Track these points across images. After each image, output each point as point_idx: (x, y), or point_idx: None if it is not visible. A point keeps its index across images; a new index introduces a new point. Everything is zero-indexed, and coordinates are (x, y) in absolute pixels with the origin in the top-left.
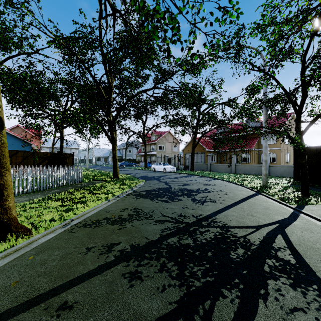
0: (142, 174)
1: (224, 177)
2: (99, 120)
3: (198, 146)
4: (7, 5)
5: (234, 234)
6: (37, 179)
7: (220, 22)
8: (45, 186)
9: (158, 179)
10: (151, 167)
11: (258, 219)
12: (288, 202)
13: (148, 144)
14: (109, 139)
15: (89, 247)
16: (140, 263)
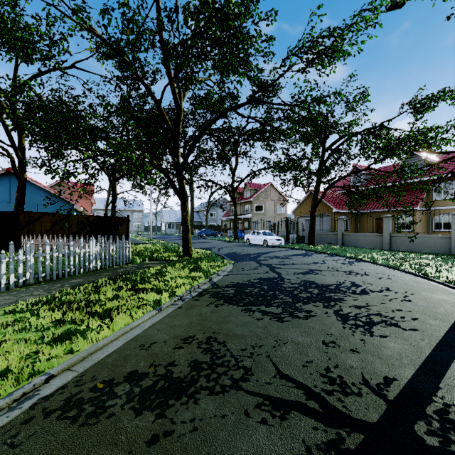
0: (229, 249)
1: (376, 258)
2: (166, 168)
3: (320, 204)
4: None
5: None
6: (47, 261)
7: None
8: (63, 272)
9: (257, 260)
10: (244, 238)
11: None
12: None
13: (239, 203)
14: (177, 193)
15: None
16: None
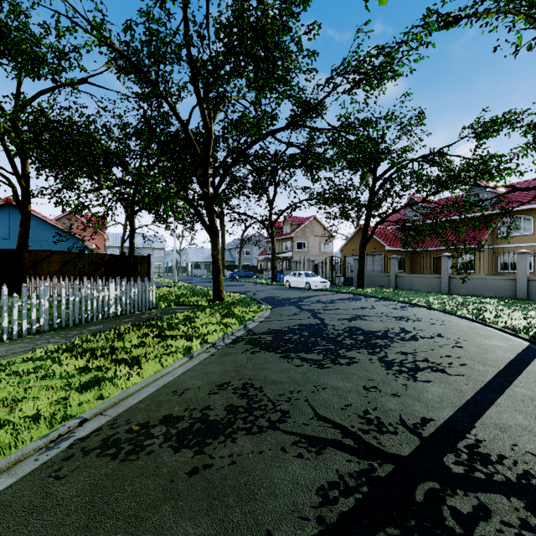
0: (266, 293)
1: (432, 303)
2: (193, 198)
3: (371, 241)
4: None
5: None
6: (62, 305)
7: None
8: (79, 317)
9: (298, 305)
10: (284, 280)
11: None
12: None
13: (278, 239)
14: (206, 229)
15: None
16: None
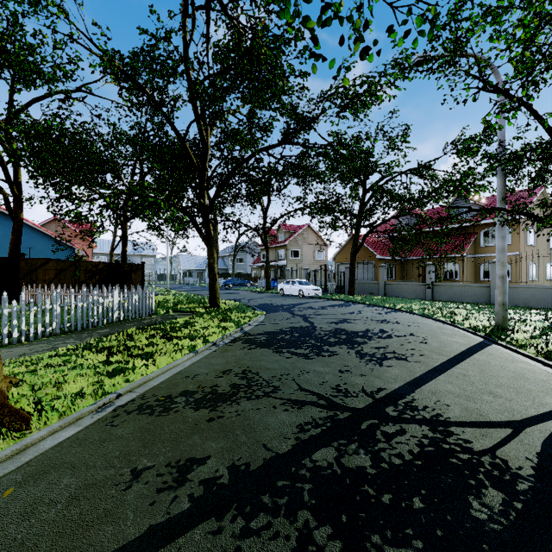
0: (261, 300)
1: (414, 308)
2: (187, 206)
3: (362, 250)
4: (24, 2)
5: (465, 444)
6: (72, 310)
7: None
8: (87, 322)
9: (290, 311)
10: (278, 287)
11: (508, 405)
12: None
13: (272, 247)
14: (203, 238)
15: (139, 468)
16: (248, 525)
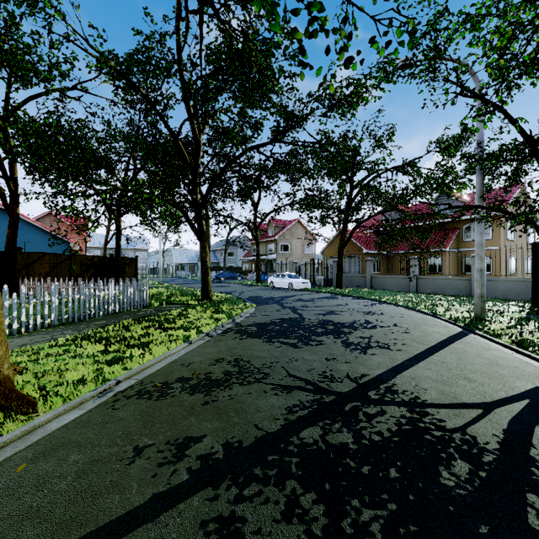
0: (251, 293)
1: (398, 300)
2: (179, 202)
3: (350, 244)
4: (22, 4)
5: (439, 422)
6: (69, 303)
7: (399, 3)
8: (83, 314)
9: (280, 303)
10: (268, 281)
11: (481, 388)
12: (532, 350)
13: (262, 241)
14: (195, 233)
15: (140, 446)
16: (241, 493)
